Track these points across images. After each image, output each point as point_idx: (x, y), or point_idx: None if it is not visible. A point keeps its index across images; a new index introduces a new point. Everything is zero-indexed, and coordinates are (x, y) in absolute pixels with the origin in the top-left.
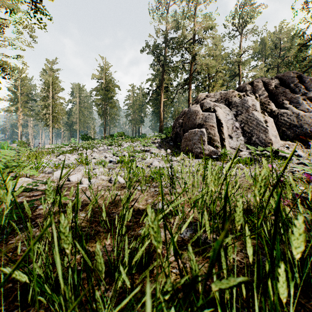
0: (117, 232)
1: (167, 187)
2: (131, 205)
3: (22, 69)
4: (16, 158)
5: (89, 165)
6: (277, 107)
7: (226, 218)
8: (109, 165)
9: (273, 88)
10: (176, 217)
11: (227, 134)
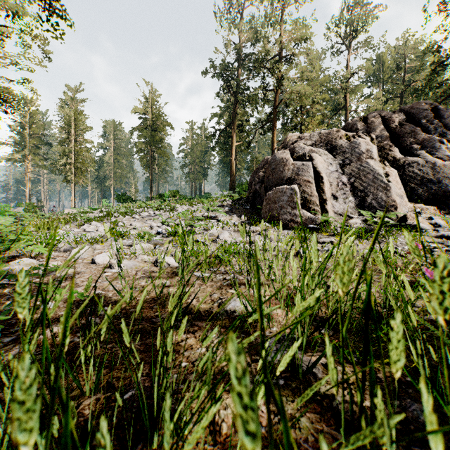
0: (159, 357)
1: (242, 274)
2: (186, 303)
3: (32, 100)
4: (18, 228)
5: (126, 240)
6: (402, 153)
7: (366, 353)
8: (155, 240)
9: (396, 127)
10: (257, 324)
11: (330, 193)
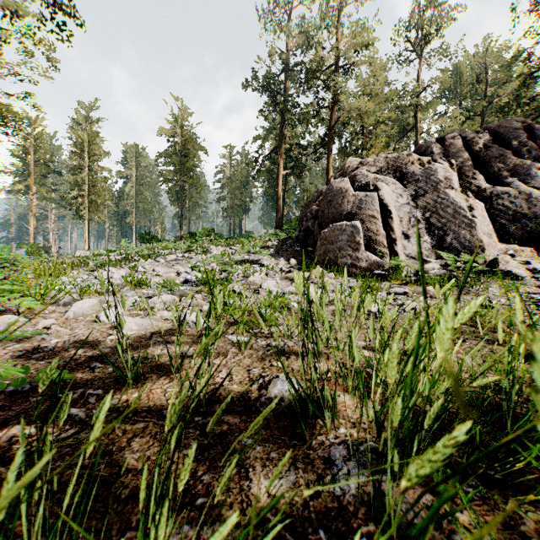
0: (153, 505)
1: (292, 338)
2: (213, 384)
3: (37, 120)
4: (9, 275)
5: (146, 289)
6: (488, 182)
7: None
8: (181, 290)
9: (480, 149)
10: (316, 422)
11: (400, 231)
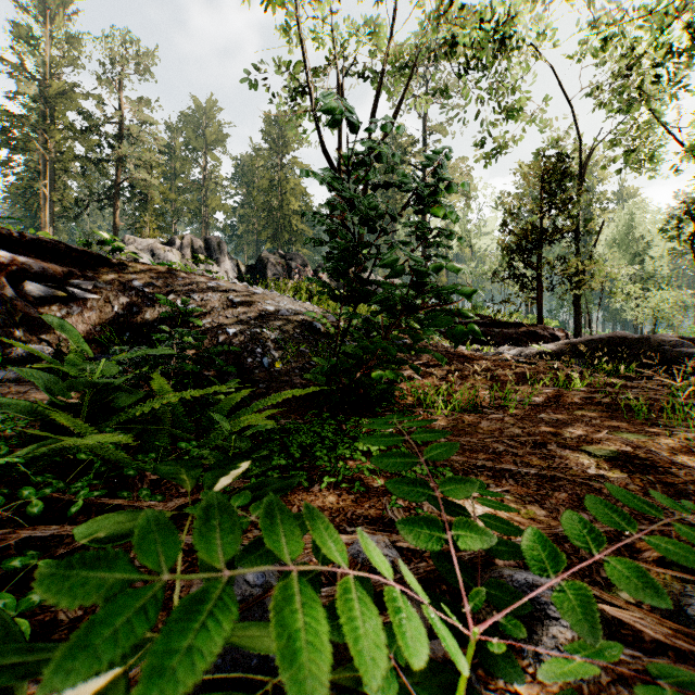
0: None
1: None
2: None
3: None
4: None
5: None
6: (196, 264)
7: None
8: None
9: (197, 248)
10: None
11: None
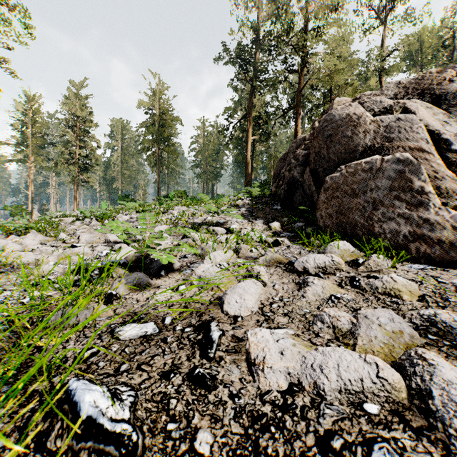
0: None
1: None
2: None
3: (34, 97)
4: None
5: None
6: None
7: None
8: None
9: None
10: None
11: None
